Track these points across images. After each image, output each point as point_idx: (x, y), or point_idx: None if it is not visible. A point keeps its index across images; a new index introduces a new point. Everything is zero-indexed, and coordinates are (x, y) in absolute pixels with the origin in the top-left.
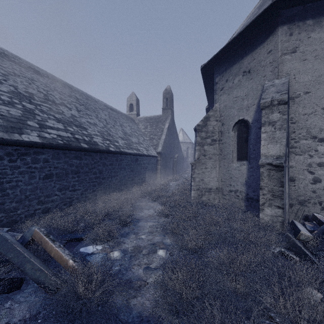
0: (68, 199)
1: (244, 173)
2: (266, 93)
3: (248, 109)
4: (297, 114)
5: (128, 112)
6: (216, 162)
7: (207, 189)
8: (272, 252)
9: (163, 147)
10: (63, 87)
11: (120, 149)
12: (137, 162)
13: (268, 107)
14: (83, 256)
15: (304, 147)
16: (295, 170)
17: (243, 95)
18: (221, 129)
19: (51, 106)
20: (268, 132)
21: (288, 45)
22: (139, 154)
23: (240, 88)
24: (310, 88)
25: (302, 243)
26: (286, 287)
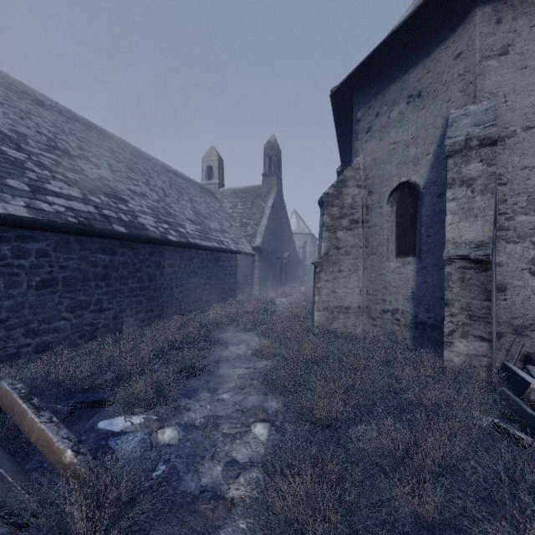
0: (88, 326)
1: (410, 278)
2: (453, 128)
3: (418, 163)
4: (510, 168)
5: (204, 181)
6: (359, 260)
7: (343, 308)
8: (480, 428)
9: (264, 239)
10: (87, 131)
11: (187, 238)
12: (218, 263)
13: (460, 152)
14: (102, 438)
15: (522, 227)
16: (507, 271)
17: (408, 139)
18: (368, 202)
19: (60, 158)
20: (459, 199)
21: (494, 41)
22: (223, 249)
23: (403, 127)
24: (533, 119)
25: (532, 408)
26: (534, 512)
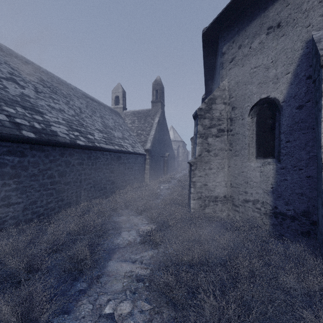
0: None
1: (270, 176)
2: None
3: (277, 81)
4: None
5: (113, 105)
6: (225, 160)
7: (212, 197)
8: None
9: (152, 144)
10: (22, 64)
11: (94, 143)
12: (119, 161)
13: None
14: None
15: None
16: None
17: (268, 63)
18: (232, 115)
19: None
20: None
21: None
22: (123, 151)
23: (263, 53)
24: None
25: None
26: None
